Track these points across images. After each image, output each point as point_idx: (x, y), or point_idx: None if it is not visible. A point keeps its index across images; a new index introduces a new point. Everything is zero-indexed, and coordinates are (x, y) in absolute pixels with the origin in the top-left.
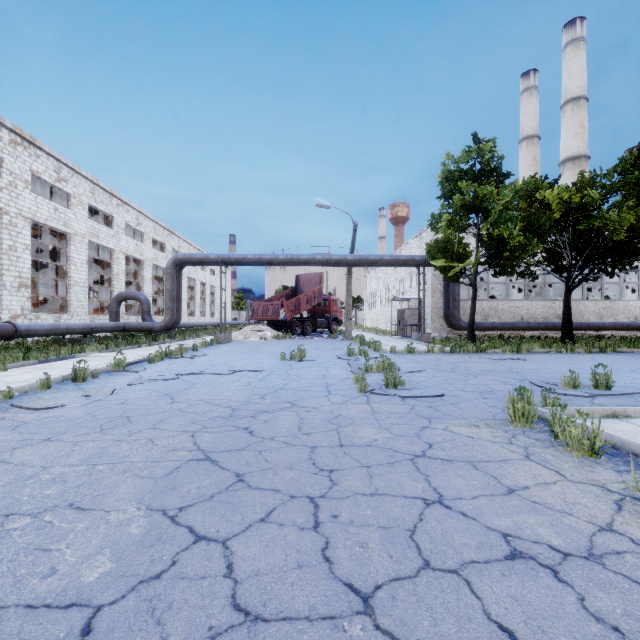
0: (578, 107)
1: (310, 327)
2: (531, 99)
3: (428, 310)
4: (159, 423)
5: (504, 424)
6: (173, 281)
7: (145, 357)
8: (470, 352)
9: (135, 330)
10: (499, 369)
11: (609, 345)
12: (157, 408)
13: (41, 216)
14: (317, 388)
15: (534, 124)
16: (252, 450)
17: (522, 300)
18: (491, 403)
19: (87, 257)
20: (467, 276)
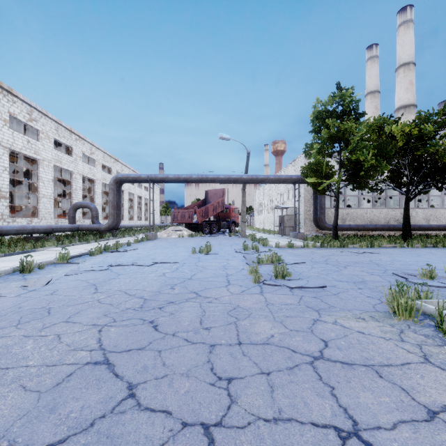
0: (408, 70)
1: (215, 228)
2: (374, 65)
3: (301, 215)
4: (74, 315)
5: (387, 317)
6: (114, 194)
7: (88, 251)
8: (335, 247)
9: (86, 230)
10: (362, 261)
11: (438, 241)
12: (79, 299)
13: (17, 146)
14: (219, 278)
15: (376, 83)
16: (152, 350)
17: (370, 208)
18: (367, 293)
19: (52, 177)
20: (332, 190)
